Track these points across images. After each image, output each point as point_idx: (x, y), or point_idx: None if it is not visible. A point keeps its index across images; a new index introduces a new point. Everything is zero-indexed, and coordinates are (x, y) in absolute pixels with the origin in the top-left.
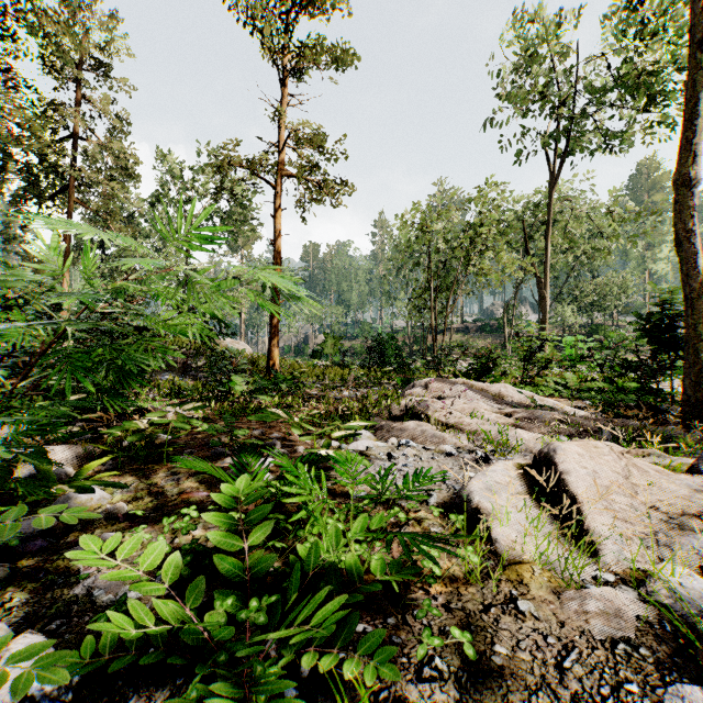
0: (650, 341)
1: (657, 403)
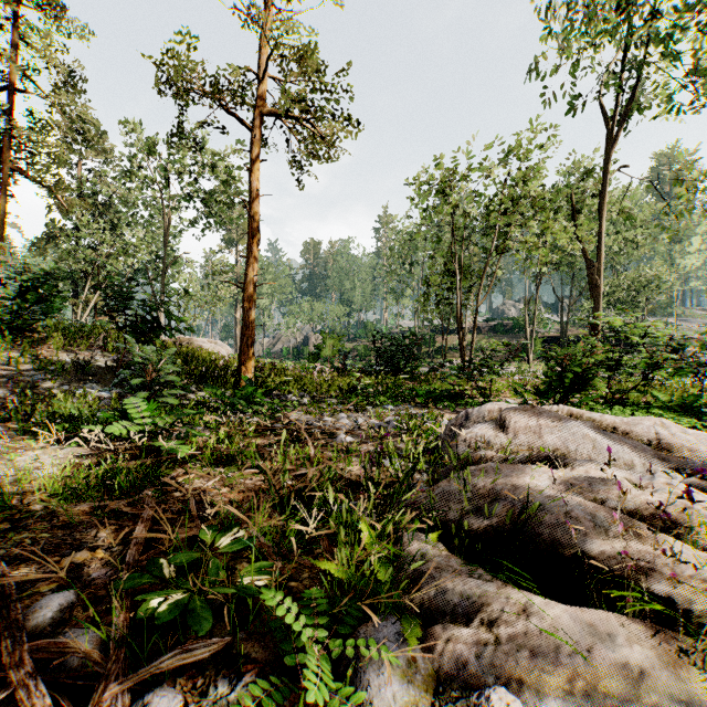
0: None
1: None
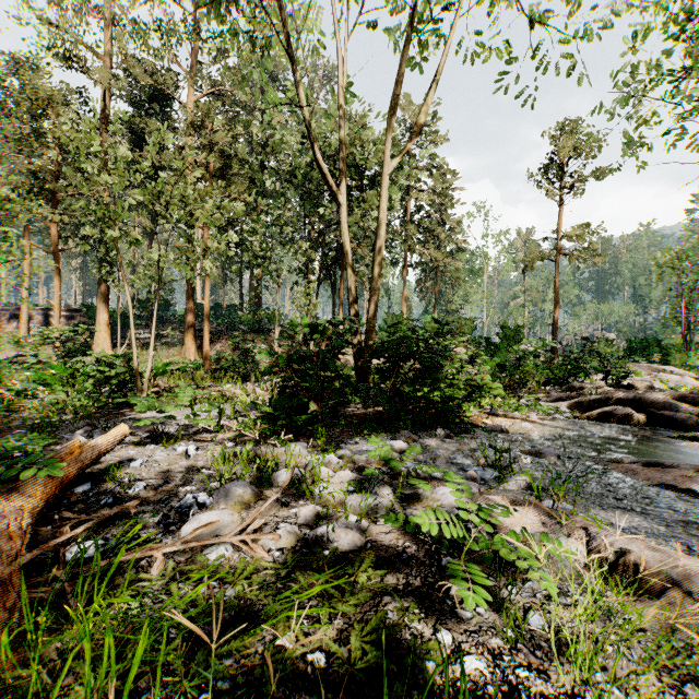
0: None
1: None
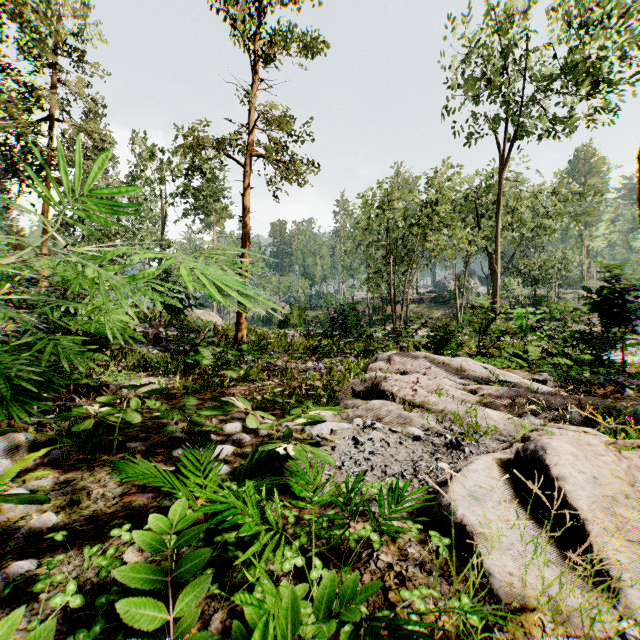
0: (602, 314)
1: (611, 375)
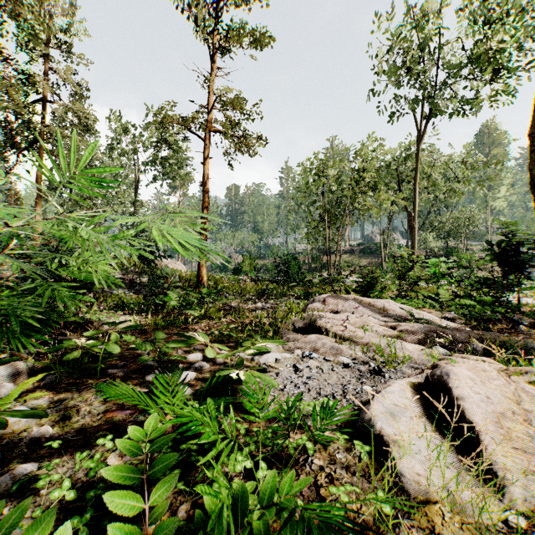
0: (501, 263)
1: (508, 314)
